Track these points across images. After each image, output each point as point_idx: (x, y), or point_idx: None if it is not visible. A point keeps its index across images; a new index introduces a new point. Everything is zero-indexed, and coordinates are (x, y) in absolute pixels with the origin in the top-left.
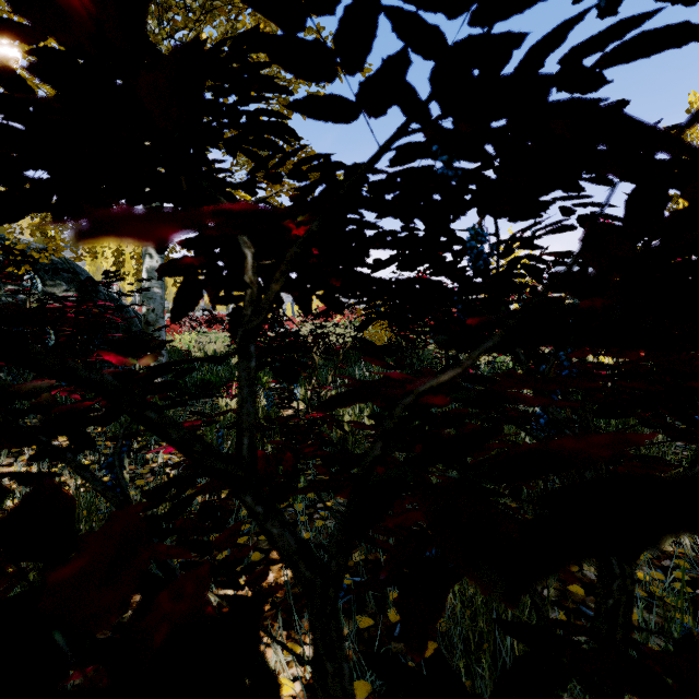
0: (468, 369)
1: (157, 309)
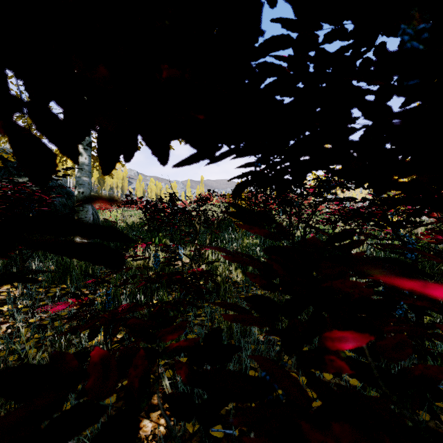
0: (305, 234)
1: (86, 192)
